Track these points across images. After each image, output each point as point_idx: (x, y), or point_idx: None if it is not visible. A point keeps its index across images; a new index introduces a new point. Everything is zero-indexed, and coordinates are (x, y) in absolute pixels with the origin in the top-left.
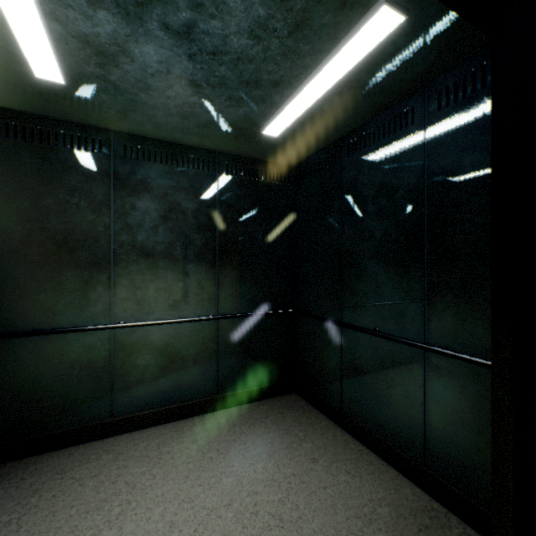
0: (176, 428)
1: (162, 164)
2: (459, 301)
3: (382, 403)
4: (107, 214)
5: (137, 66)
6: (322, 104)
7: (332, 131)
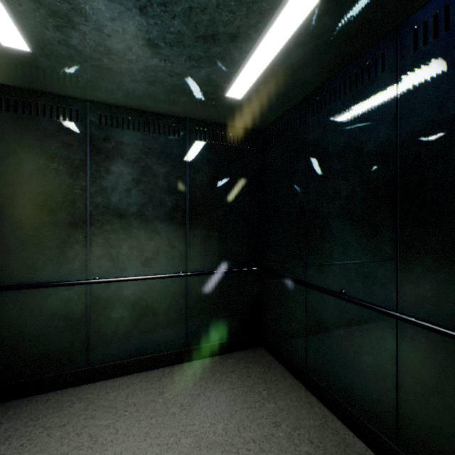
0: (146, 378)
1: (134, 131)
2: (440, 266)
3: (348, 369)
4: (84, 178)
5: (93, 26)
6: (284, 58)
7: (296, 91)
